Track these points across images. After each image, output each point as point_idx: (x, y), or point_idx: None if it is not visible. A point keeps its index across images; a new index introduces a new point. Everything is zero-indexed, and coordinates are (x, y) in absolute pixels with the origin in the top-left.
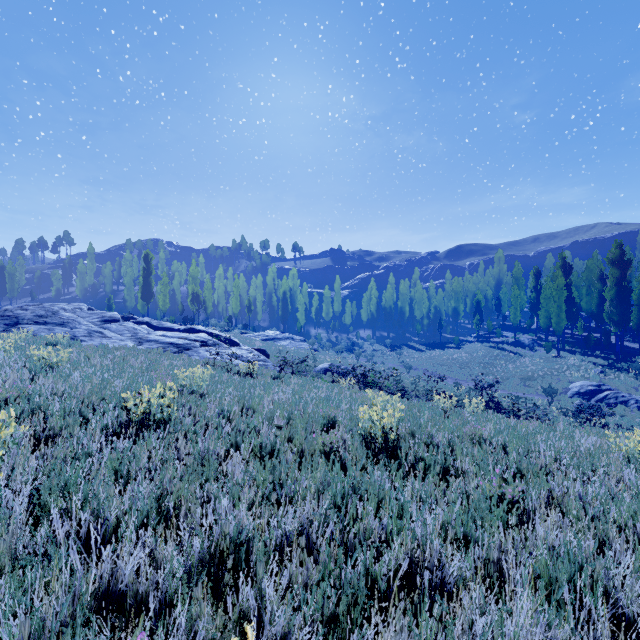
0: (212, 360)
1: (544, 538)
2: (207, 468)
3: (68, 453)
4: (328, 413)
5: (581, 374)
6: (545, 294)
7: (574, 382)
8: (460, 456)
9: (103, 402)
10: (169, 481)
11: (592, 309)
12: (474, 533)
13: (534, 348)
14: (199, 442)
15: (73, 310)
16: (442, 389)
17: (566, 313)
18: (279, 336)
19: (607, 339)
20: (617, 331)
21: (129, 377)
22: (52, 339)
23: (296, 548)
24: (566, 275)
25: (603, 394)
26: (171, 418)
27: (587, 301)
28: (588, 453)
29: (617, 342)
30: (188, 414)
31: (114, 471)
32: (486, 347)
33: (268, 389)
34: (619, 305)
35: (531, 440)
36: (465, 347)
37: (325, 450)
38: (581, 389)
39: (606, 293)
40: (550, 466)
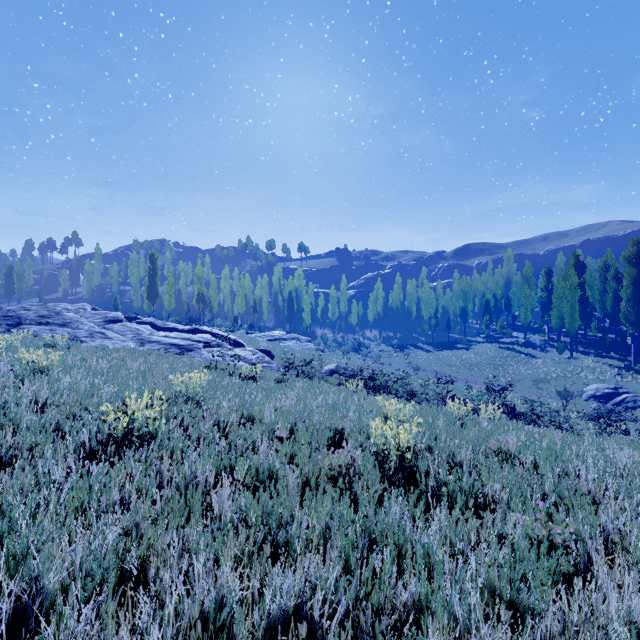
0: (214, 362)
1: (620, 609)
2: (191, 501)
3: (26, 482)
4: (335, 424)
5: (596, 376)
6: (557, 293)
7: (589, 385)
8: (487, 478)
9: (86, 412)
10: (141, 521)
11: (607, 309)
12: (526, 599)
13: (546, 349)
14: (186, 464)
15: (76, 310)
16: (452, 392)
17: (579, 313)
18: (284, 336)
19: (623, 340)
20: (634, 332)
21: (122, 382)
22: (51, 340)
23: (295, 622)
24: (579, 274)
25: (620, 397)
26: (157, 433)
27: (601, 301)
28: (632, 473)
29: (634, 343)
30: (180, 426)
31: (80, 503)
32: (496, 348)
33: (271, 394)
34: (636, 305)
35: (565, 457)
36: (474, 348)
37: (332, 474)
38: (597, 392)
39: (622, 292)
40: (594, 492)
